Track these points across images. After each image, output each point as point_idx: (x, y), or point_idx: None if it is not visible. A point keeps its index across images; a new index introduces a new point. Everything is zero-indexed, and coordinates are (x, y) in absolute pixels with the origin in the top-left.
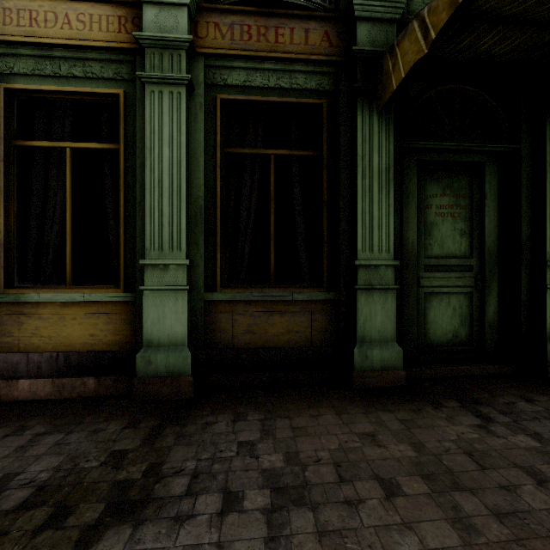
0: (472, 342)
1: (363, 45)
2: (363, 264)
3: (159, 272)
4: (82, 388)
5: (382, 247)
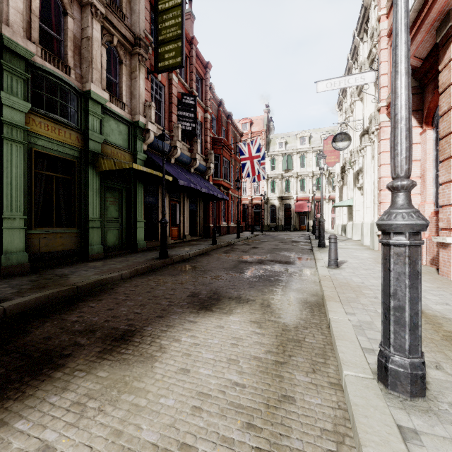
0: (119, 245)
1: (91, 148)
2: (92, 220)
3: (11, 221)
4: None
5: (97, 214)
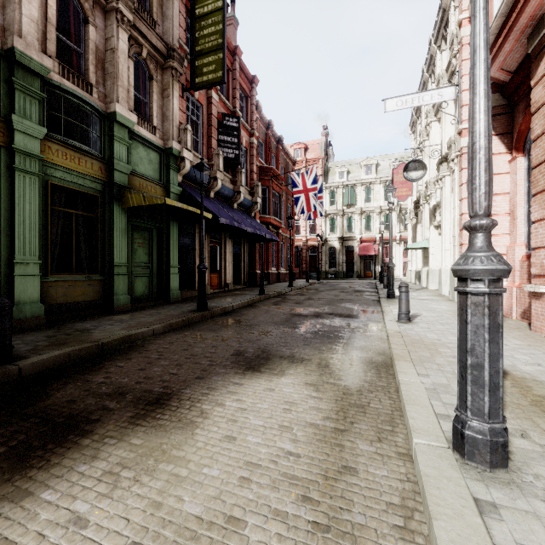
0: (149, 295)
1: (116, 180)
2: (117, 265)
3: (24, 267)
4: None
5: (123, 259)
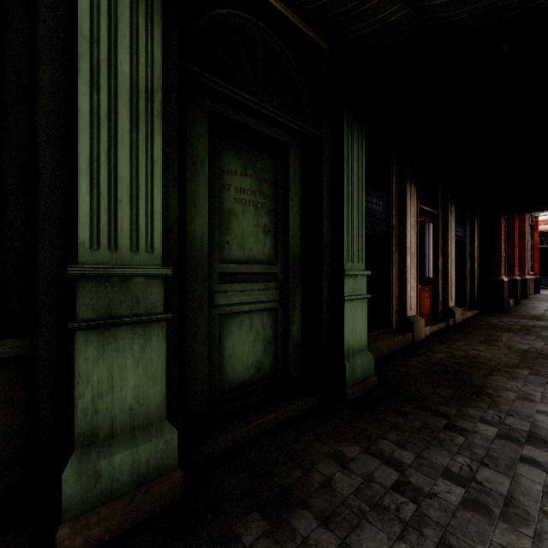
0: (276, 372)
1: None
2: (91, 273)
3: None
4: None
5: (140, 241)
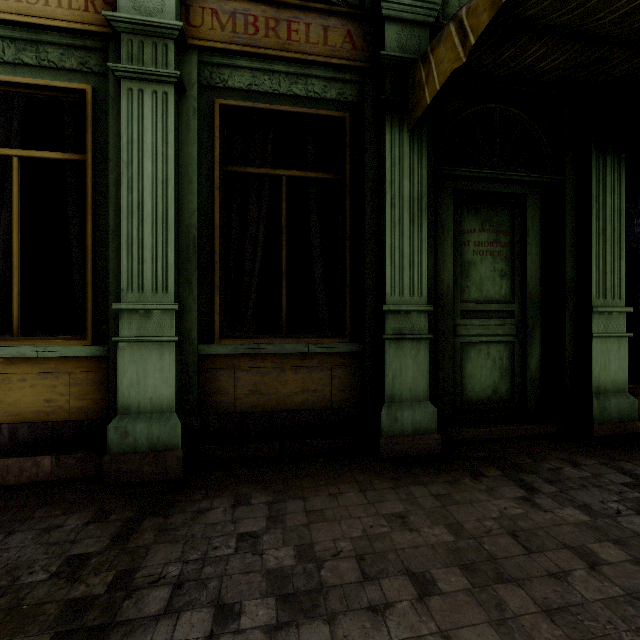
0: (513, 398)
1: (391, 50)
2: (392, 309)
3: (139, 320)
4: (33, 470)
5: (414, 290)
